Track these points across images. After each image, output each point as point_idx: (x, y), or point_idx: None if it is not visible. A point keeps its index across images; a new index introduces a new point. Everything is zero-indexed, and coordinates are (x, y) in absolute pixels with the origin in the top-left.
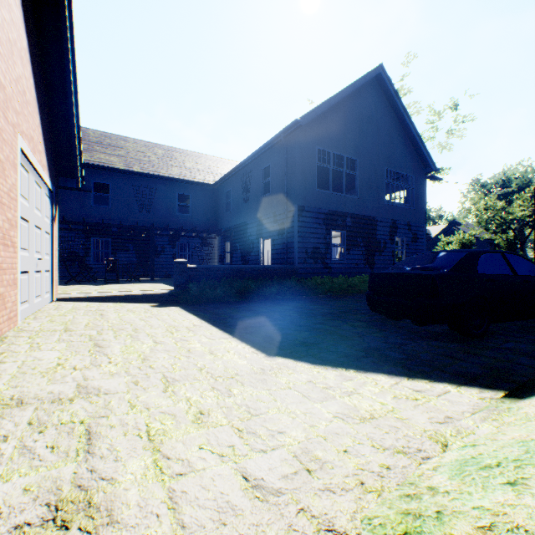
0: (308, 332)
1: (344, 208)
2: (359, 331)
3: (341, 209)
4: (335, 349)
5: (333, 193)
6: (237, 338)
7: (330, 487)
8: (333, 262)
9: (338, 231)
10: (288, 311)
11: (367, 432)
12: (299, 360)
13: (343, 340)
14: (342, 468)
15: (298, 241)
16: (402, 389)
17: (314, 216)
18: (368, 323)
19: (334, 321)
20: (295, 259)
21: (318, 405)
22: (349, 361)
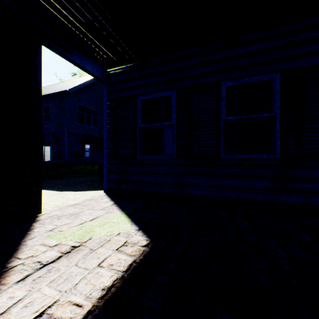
0: (74, 186)
1: (92, 133)
2: (93, 184)
3: (90, 134)
4: (84, 188)
5: (86, 126)
6: (45, 190)
7: (79, 199)
8: (86, 158)
9: (89, 144)
10: (64, 181)
11: (88, 196)
12: (72, 191)
13: (87, 186)
14: (82, 198)
15: (68, 148)
16: (99, 192)
17: (76, 136)
18: (97, 182)
19: (85, 182)
20: (66, 157)
21: (78, 195)
22: (87, 190)
